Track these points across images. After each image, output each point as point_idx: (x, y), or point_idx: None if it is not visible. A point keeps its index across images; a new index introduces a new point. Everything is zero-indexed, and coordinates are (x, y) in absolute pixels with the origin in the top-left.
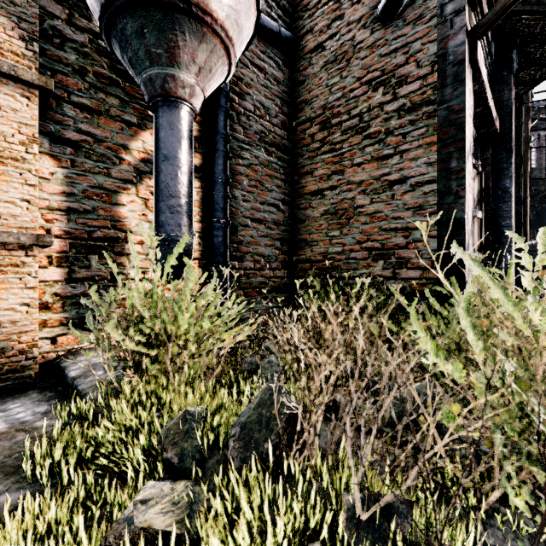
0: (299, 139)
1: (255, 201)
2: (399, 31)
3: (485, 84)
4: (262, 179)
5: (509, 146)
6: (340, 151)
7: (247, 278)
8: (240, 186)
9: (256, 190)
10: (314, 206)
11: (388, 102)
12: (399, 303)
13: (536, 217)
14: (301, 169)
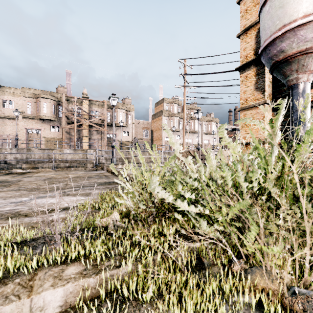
0: None
1: None
2: None
3: None
4: None
5: None
6: None
7: None
8: None
9: None
10: None
11: None
12: None
13: None
14: None
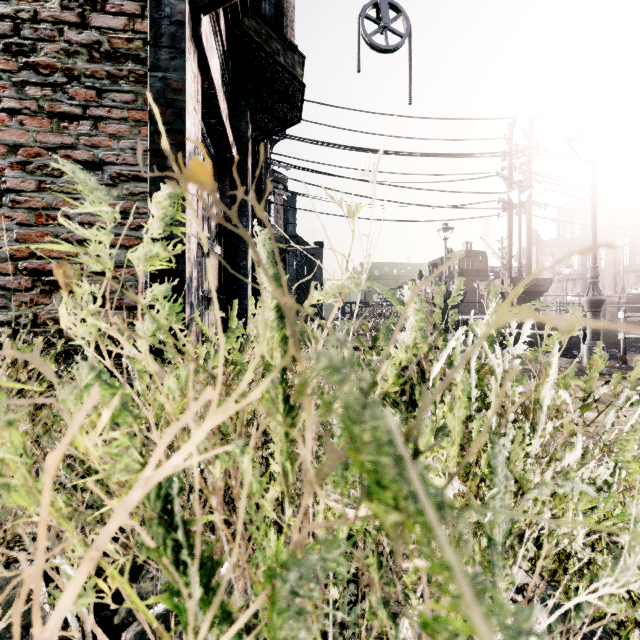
0: None
1: None
2: None
3: (215, 85)
4: None
5: (246, 182)
6: None
7: None
8: None
9: None
10: None
11: (72, 25)
12: None
13: None
14: None
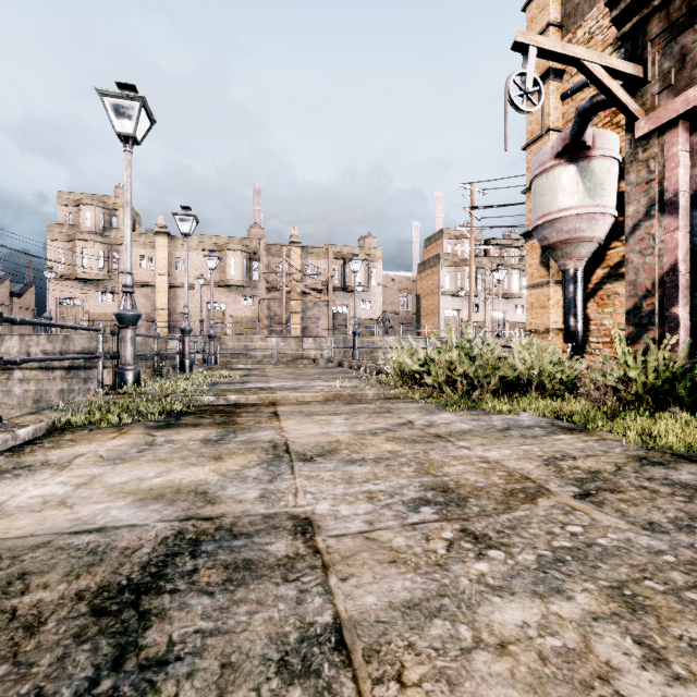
0: None
1: None
2: None
3: (691, 107)
4: None
5: None
6: None
7: None
8: None
9: None
10: None
11: None
12: None
13: None
14: None
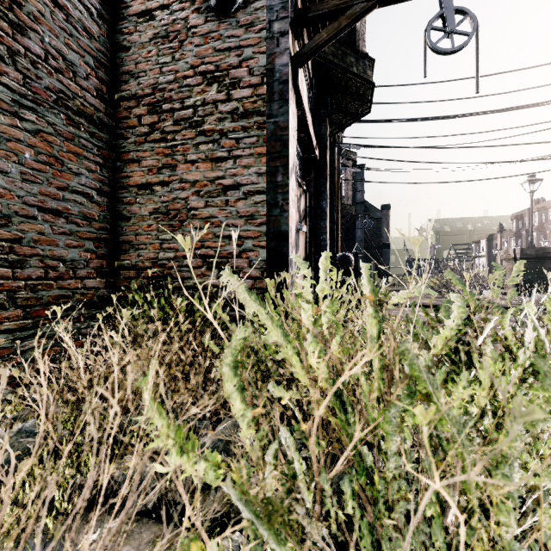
0: (123, 117)
1: (48, 184)
2: (233, 31)
3: (306, 111)
4: (61, 156)
5: (325, 173)
6: (173, 142)
7: (32, 291)
8: (16, 158)
9: (50, 169)
10: (142, 201)
11: (222, 102)
12: (233, 314)
13: (346, 233)
14: (125, 154)
